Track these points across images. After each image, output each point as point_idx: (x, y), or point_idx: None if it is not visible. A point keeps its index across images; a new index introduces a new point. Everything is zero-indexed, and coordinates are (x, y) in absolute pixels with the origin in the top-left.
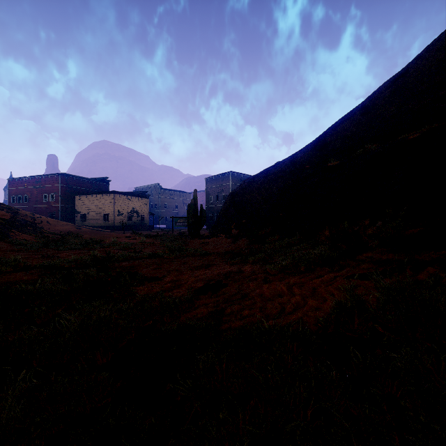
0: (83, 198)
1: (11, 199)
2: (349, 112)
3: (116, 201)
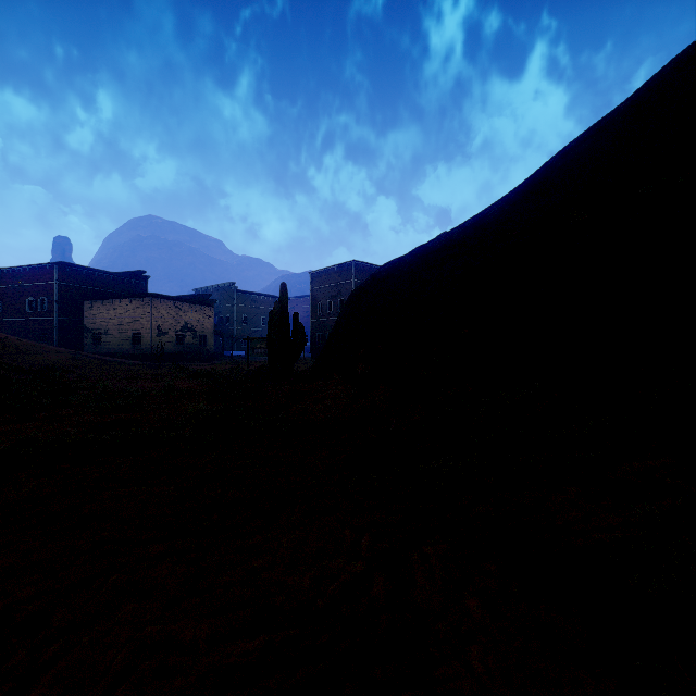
0: (98, 306)
1: None
2: (599, 121)
3: (155, 310)
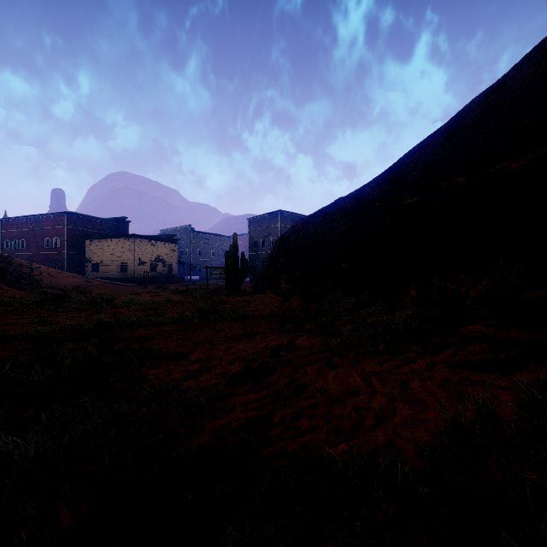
0: (96, 244)
1: (4, 244)
2: (429, 136)
3: (137, 246)
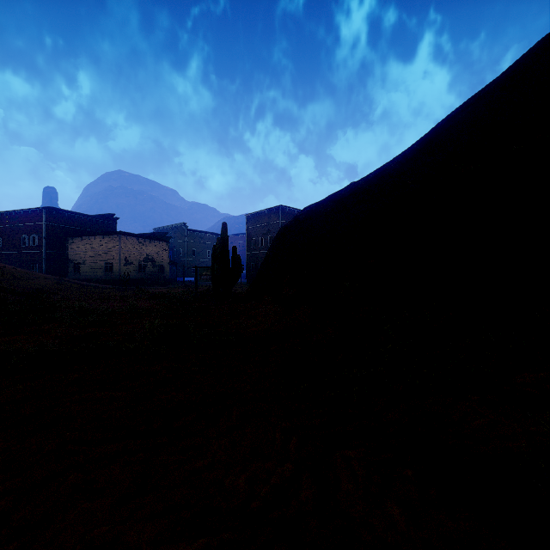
0: (78, 242)
1: None
2: (479, 91)
3: (122, 245)
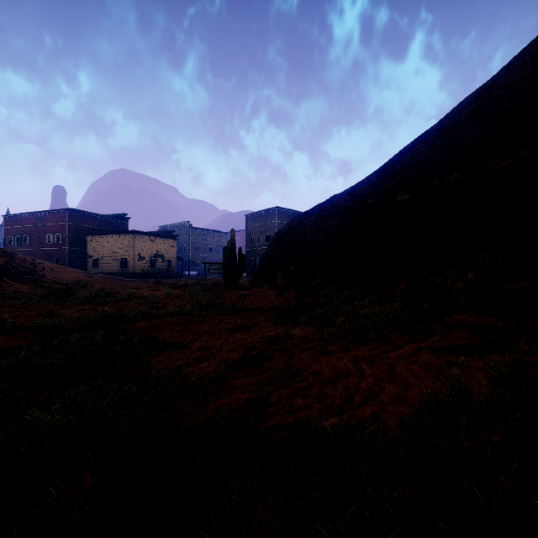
0: (96, 240)
1: (7, 240)
2: (422, 134)
3: (136, 242)
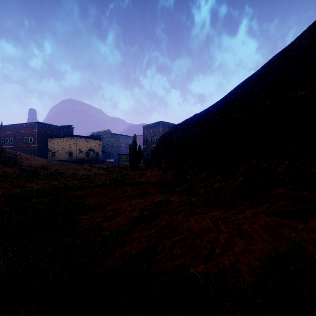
0: (54, 140)
1: (0, 141)
2: (248, 77)
3: (78, 142)
